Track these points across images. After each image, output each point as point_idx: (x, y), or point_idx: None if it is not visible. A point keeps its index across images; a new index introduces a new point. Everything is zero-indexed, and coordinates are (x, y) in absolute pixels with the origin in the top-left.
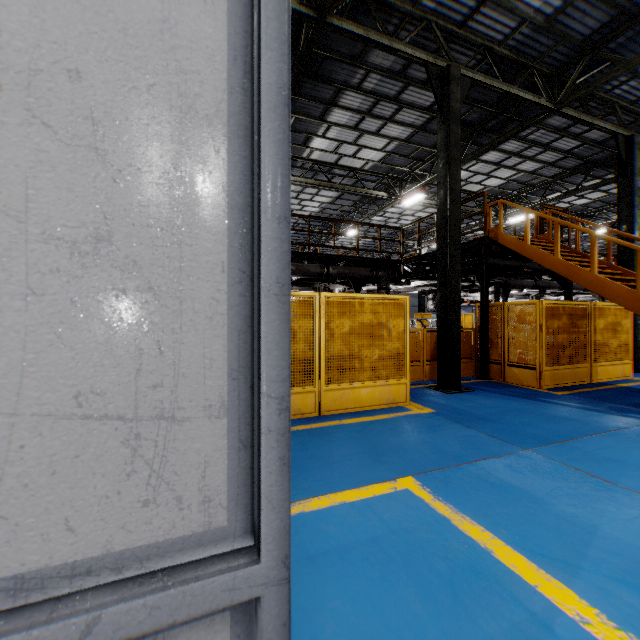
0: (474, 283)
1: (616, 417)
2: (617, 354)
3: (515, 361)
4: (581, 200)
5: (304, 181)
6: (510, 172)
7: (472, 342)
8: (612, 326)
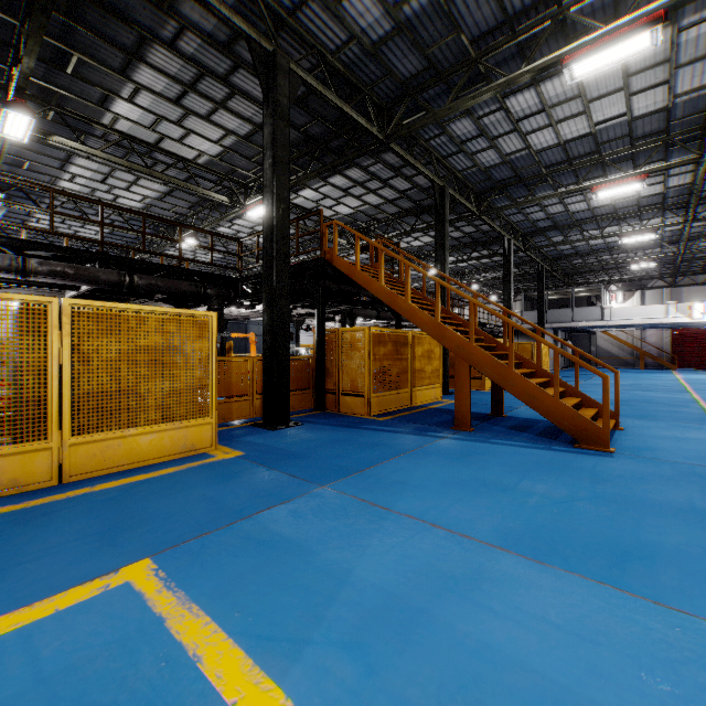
0: None
1: (418, 437)
2: (432, 379)
3: (348, 389)
4: (417, 242)
5: (105, 157)
6: (357, 202)
7: (310, 371)
8: (428, 353)
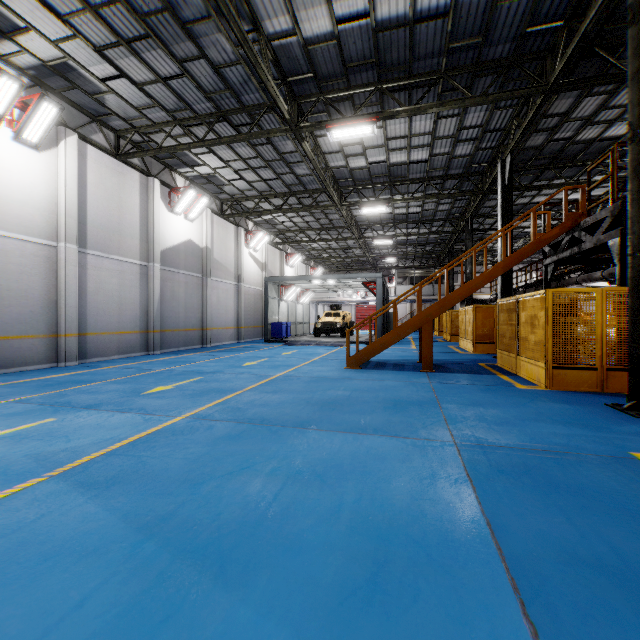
0: None
1: None
2: (535, 353)
3: None
4: None
5: None
6: None
7: None
8: (531, 319)
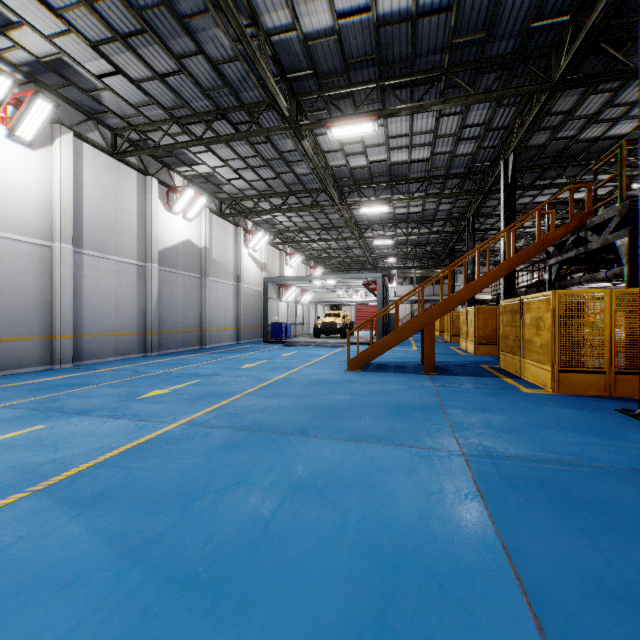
0: None
1: None
2: (541, 355)
3: None
4: None
5: None
6: None
7: None
8: (537, 321)
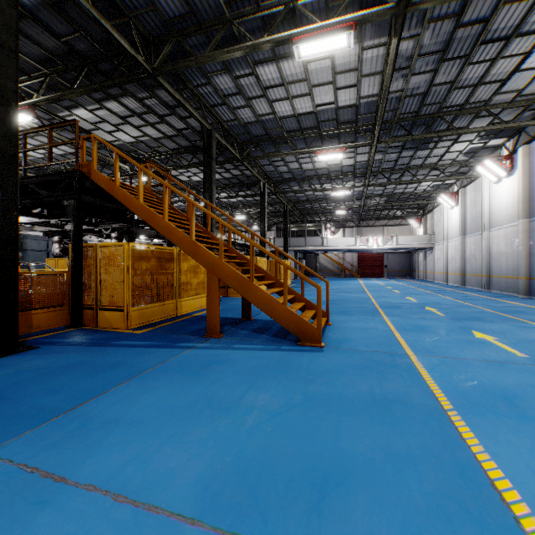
0: (96, 227)
1: (167, 350)
2: (198, 290)
3: (107, 304)
4: (196, 177)
5: None
6: (137, 132)
7: (65, 287)
8: (194, 268)
